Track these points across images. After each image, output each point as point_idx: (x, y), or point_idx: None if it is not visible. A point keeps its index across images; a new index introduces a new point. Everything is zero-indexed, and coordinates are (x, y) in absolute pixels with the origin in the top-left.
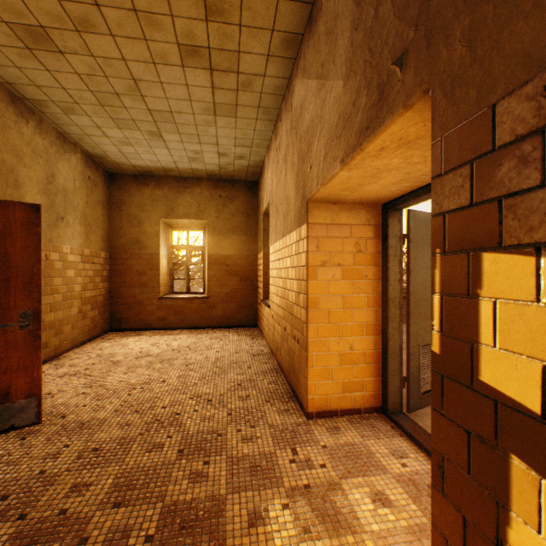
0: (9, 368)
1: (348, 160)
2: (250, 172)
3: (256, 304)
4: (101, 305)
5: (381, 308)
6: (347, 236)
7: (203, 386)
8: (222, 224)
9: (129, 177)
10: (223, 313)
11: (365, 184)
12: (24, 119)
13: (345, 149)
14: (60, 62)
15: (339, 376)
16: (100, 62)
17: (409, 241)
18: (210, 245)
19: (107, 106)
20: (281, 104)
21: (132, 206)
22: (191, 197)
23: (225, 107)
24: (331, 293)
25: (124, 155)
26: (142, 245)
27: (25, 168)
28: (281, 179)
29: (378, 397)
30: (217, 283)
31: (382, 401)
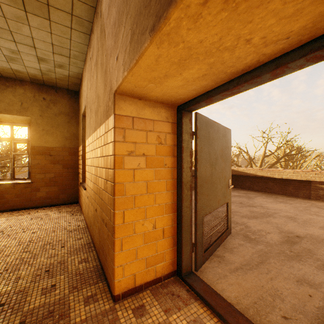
0: None
1: (161, 23)
2: (71, 82)
3: (77, 185)
4: None
5: (177, 190)
6: (151, 130)
7: (0, 283)
8: (46, 122)
9: None
10: (46, 195)
11: (171, 75)
12: None
13: (157, 11)
14: None
15: (143, 254)
16: None
17: (197, 136)
18: (33, 138)
19: None
20: (93, 17)
21: None
22: (13, 95)
23: (36, 3)
24: (137, 180)
25: None
26: None
27: None
28: (93, 82)
29: (174, 263)
30: (41, 170)
31: (178, 266)
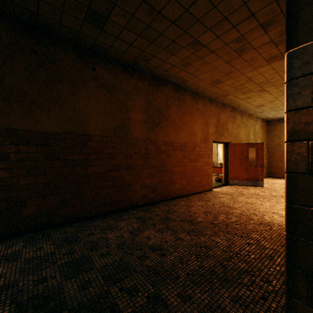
0: (258, 174)
1: None
2: None
3: None
4: (265, 167)
5: None
6: None
7: None
8: None
9: (275, 121)
10: None
11: None
12: (250, 118)
13: None
14: (263, 107)
15: None
16: (274, 104)
17: None
18: None
19: (273, 109)
20: None
21: (276, 131)
22: None
23: None
24: None
25: (275, 116)
26: (280, 145)
27: (250, 130)
28: None
29: None
30: None
31: None
